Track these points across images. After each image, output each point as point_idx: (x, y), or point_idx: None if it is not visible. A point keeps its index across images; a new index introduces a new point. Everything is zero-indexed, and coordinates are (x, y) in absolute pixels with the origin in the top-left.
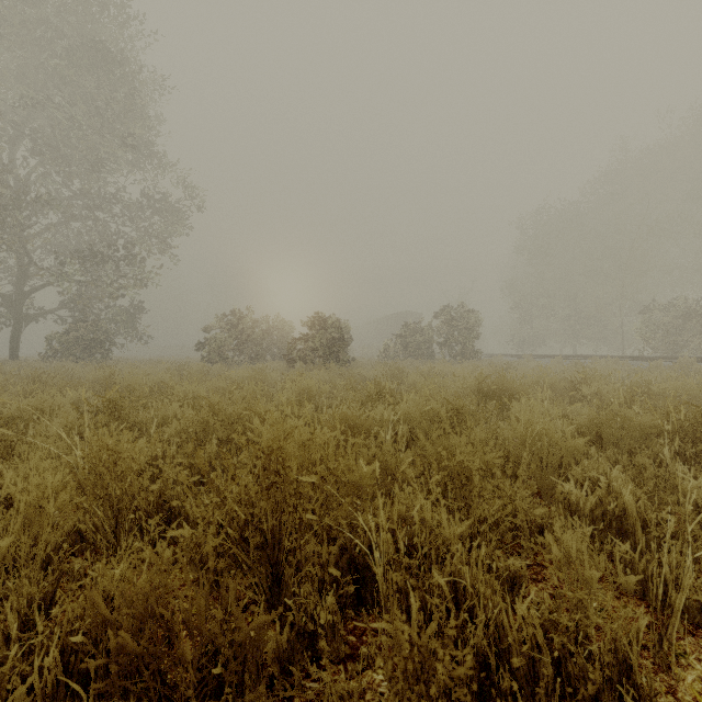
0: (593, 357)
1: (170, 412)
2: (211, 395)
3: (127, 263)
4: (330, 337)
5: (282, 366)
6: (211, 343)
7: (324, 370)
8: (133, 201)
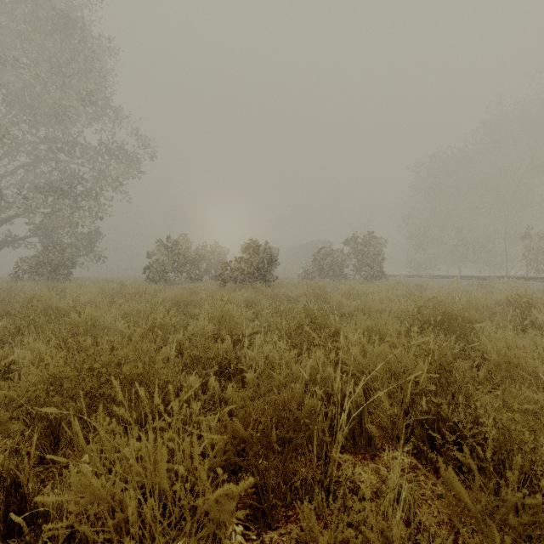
0: (491, 277)
1: (28, 359)
2: (117, 323)
3: (85, 197)
4: (257, 260)
5: (214, 286)
6: (155, 266)
7: (250, 290)
8: (89, 144)
